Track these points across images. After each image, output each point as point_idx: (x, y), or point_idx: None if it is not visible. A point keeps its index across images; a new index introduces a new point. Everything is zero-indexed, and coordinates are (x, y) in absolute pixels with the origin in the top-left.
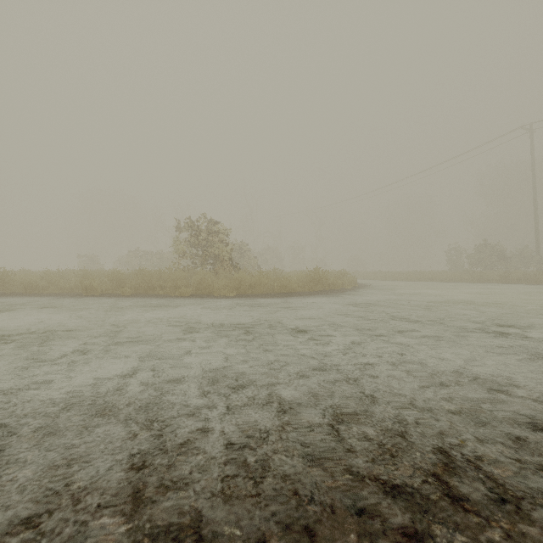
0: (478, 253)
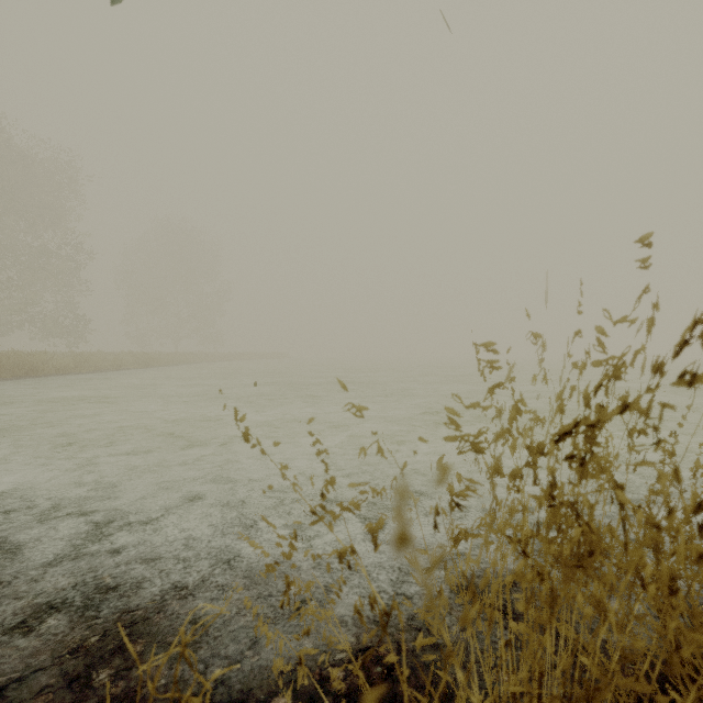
0: None
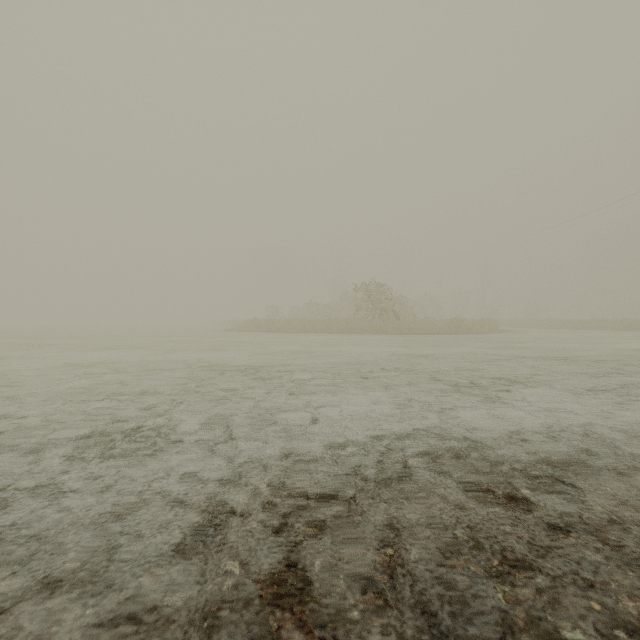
0: None
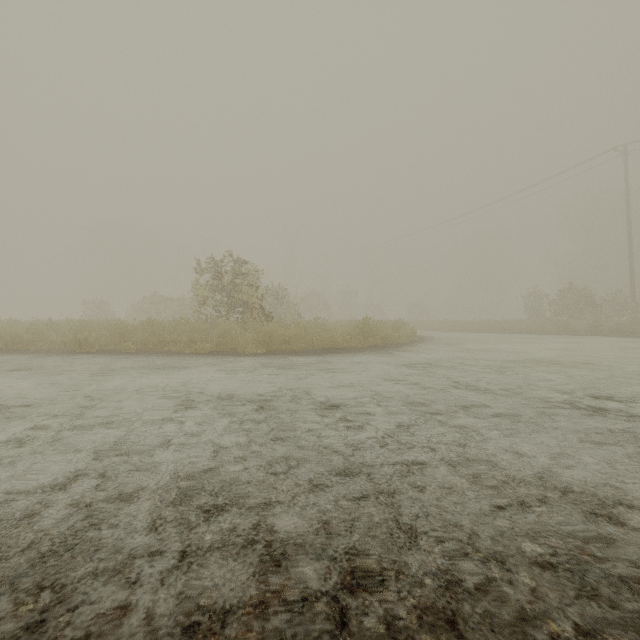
0: (563, 299)
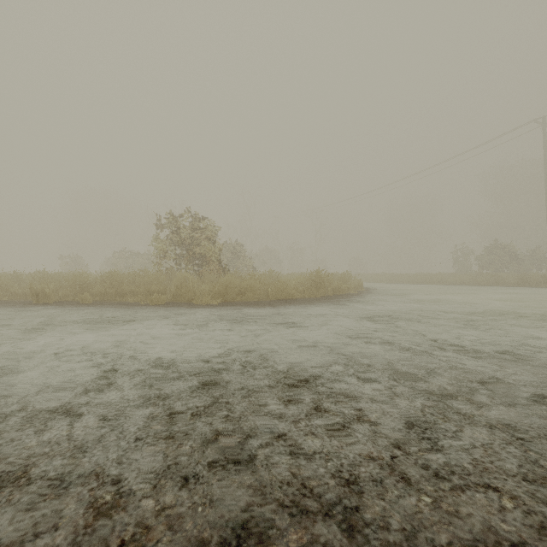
0: (489, 254)
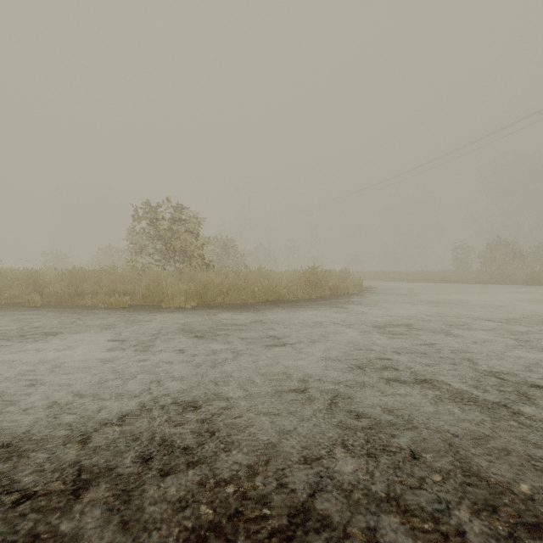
0: (492, 251)
